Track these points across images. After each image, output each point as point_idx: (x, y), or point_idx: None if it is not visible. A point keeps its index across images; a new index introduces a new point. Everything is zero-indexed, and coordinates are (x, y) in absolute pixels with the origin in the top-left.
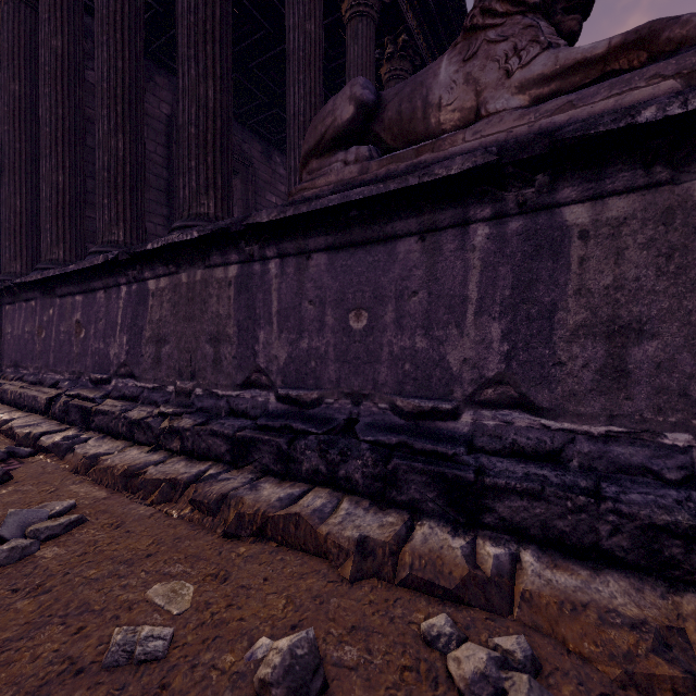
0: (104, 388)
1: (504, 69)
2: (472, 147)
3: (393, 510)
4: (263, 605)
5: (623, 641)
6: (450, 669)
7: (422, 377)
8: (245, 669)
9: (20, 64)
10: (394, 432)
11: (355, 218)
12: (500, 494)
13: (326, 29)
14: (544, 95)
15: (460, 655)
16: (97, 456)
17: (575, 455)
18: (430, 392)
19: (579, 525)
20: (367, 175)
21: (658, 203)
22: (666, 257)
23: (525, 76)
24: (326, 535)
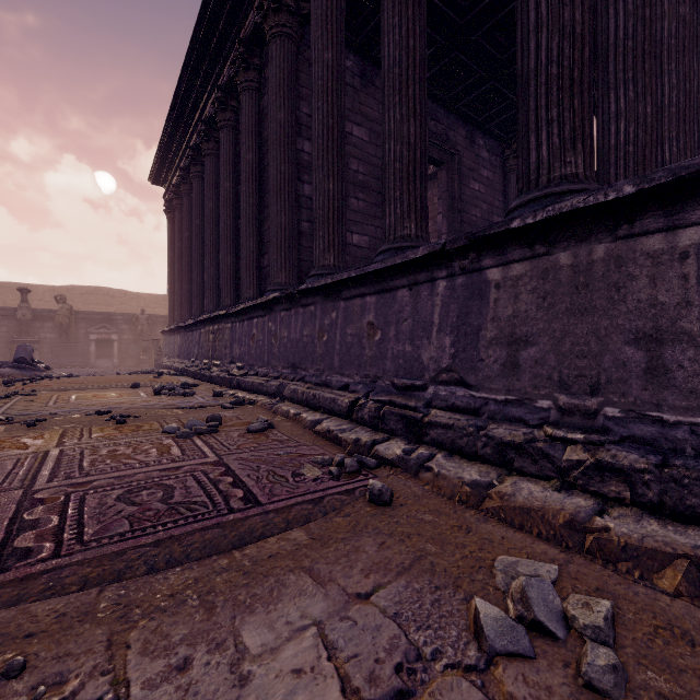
0: (418, 396)
1: None
2: None
3: None
4: None
5: None
6: None
7: None
8: None
9: (284, 94)
10: None
11: None
12: None
13: None
14: None
15: None
16: (477, 484)
17: None
18: None
19: None
20: None
21: None
22: None
23: None
24: None
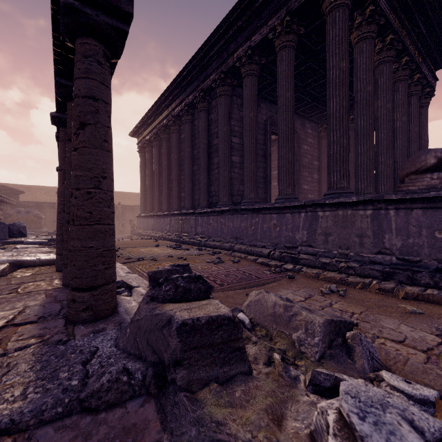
0: (295, 250)
1: None
2: None
3: None
4: (439, 311)
5: None
6: None
7: None
8: None
9: (226, 120)
10: None
11: (439, 199)
12: None
13: None
14: None
15: None
16: (317, 273)
17: None
18: None
19: None
20: None
21: None
22: None
23: None
24: None
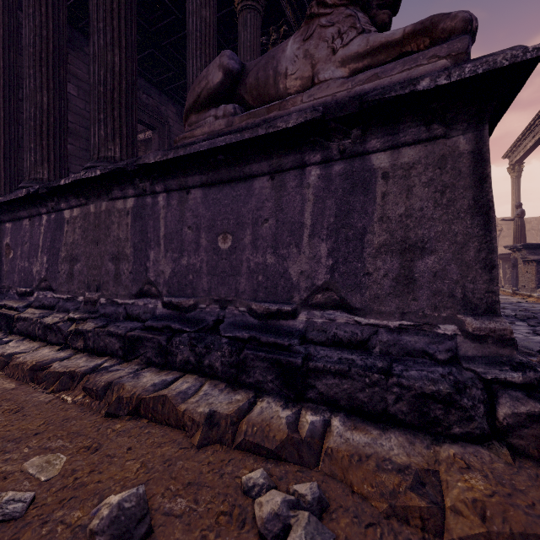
0: (28, 299)
1: (331, 47)
2: (307, 107)
3: (242, 390)
4: (121, 469)
5: (391, 482)
6: (255, 511)
7: (271, 286)
8: (88, 522)
9: None
10: (247, 329)
11: (221, 160)
12: (320, 374)
13: (224, 18)
14: (359, 68)
15: (263, 500)
16: (13, 354)
17: (378, 343)
18: (276, 297)
19: (373, 396)
20: (231, 127)
21: (436, 152)
22: (440, 192)
23: (346, 53)
24: (184, 411)
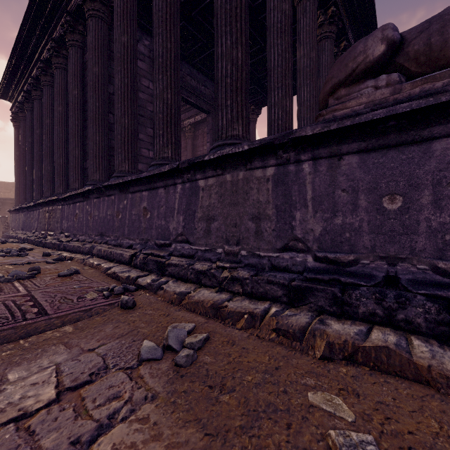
0: (167, 249)
1: None
2: None
3: None
4: (417, 421)
5: None
6: None
7: None
8: None
9: (98, 56)
10: (446, 287)
11: (391, 126)
12: None
13: None
14: None
15: None
16: (182, 293)
17: None
18: None
19: None
20: (399, 94)
21: None
22: None
23: None
24: (428, 367)
